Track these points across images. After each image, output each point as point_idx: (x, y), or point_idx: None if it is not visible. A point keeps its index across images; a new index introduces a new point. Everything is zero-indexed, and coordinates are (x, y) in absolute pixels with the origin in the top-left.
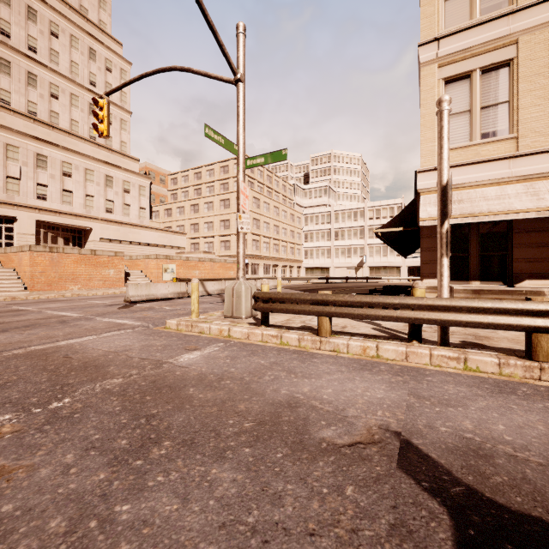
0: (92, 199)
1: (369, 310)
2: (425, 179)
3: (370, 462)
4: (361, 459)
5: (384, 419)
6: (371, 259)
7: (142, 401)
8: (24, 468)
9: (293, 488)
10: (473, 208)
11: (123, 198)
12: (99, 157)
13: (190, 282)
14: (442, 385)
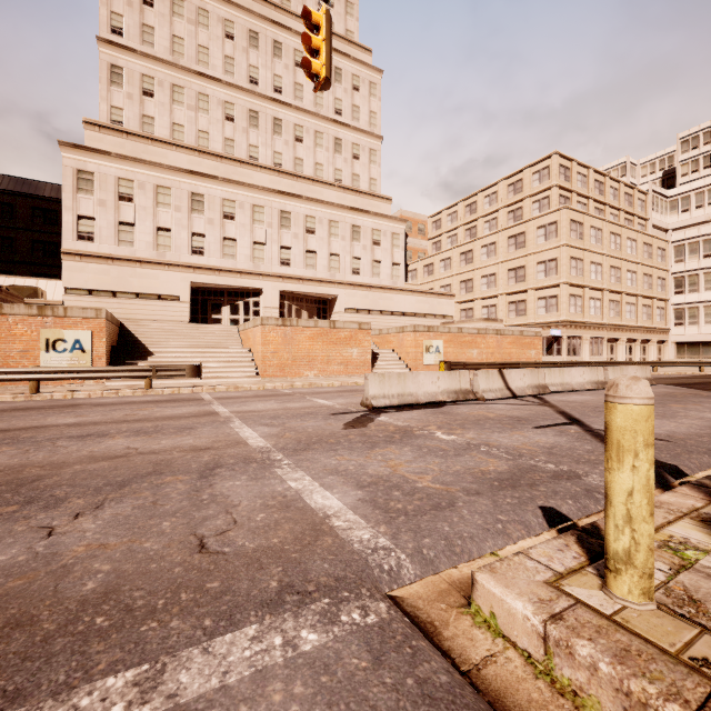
0: (336, 259)
1: None
2: None
3: None
4: None
5: None
6: None
7: None
8: None
9: None
10: None
11: (372, 253)
12: (344, 204)
13: (479, 371)
14: None
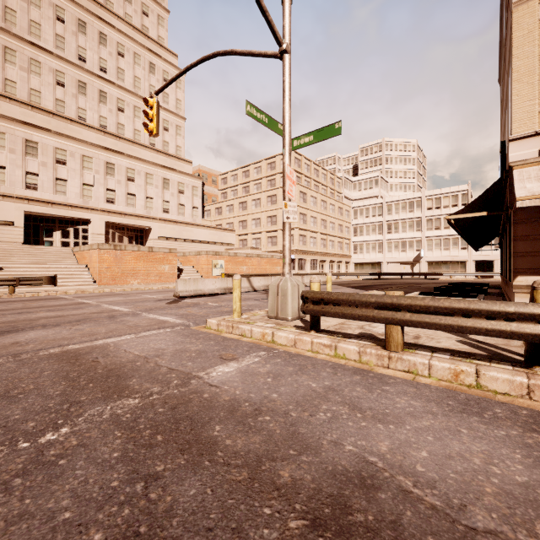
0: (151, 201)
1: (463, 320)
2: (521, 149)
3: None
4: None
5: None
6: (430, 253)
7: (150, 444)
8: None
9: None
10: None
11: (178, 199)
12: (157, 162)
13: None
14: None
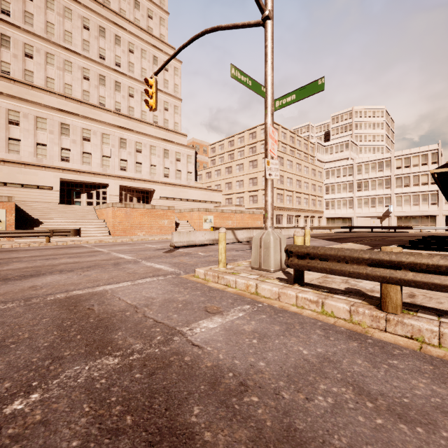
0: (154, 168)
1: None
2: None
3: None
4: None
5: None
6: (399, 208)
7: (116, 430)
8: None
9: None
10: None
11: (176, 165)
12: (159, 136)
13: None
14: None
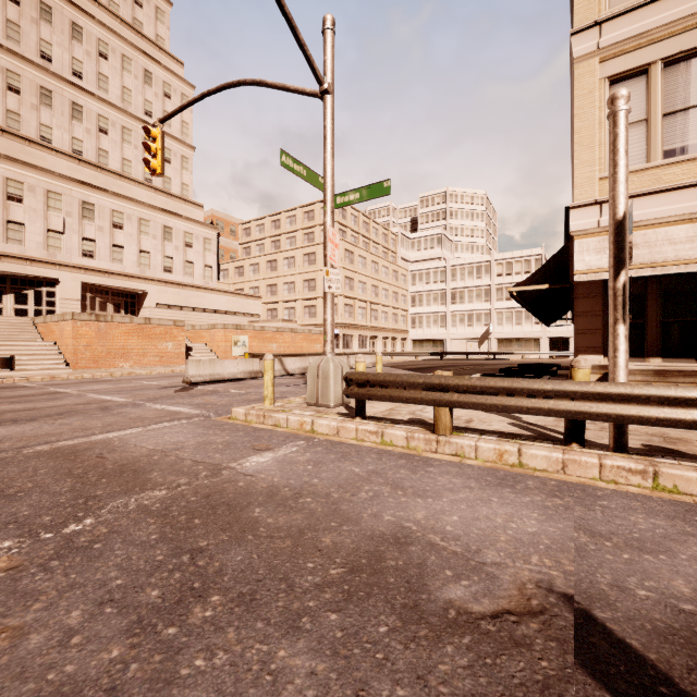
0: (147, 256)
1: (507, 400)
2: (581, 217)
3: (529, 651)
4: (514, 644)
5: (544, 571)
6: (500, 328)
7: (189, 527)
8: (9, 632)
9: (407, 695)
10: (654, 255)
11: (185, 254)
12: (155, 204)
13: None
14: (625, 515)
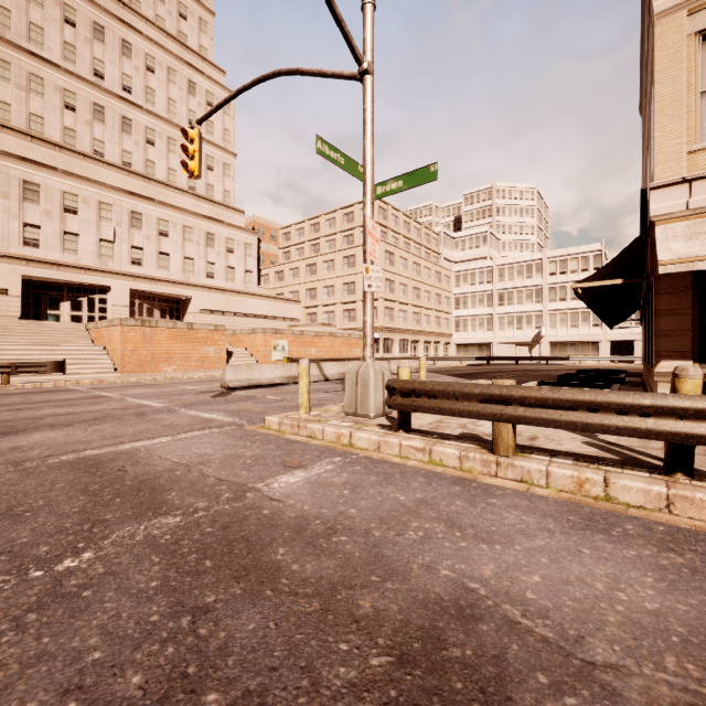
0: (191, 262)
1: (589, 416)
2: (665, 199)
3: None
4: None
5: (692, 688)
6: (553, 331)
7: (197, 571)
8: None
9: None
10: None
11: (227, 260)
12: (199, 211)
13: None
14: None
